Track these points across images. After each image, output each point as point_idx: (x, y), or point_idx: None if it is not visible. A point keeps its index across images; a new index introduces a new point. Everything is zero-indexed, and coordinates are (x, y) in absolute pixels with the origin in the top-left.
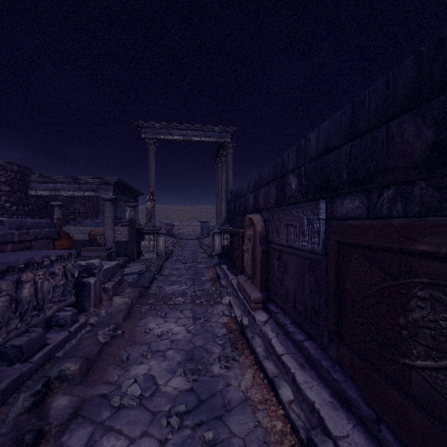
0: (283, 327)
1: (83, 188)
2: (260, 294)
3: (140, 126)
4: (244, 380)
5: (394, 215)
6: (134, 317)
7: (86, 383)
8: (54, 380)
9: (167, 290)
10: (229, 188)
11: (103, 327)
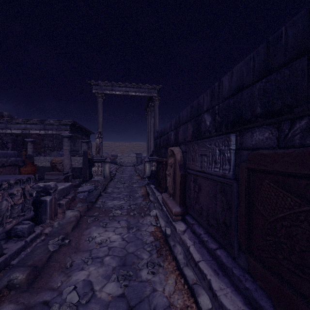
0: (198, 236)
1: (47, 128)
2: (180, 208)
3: (92, 84)
4: (168, 286)
5: (308, 144)
6: (81, 227)
7: (32, 290)
8: (3, 289)
9: (109, 205)
10: (156, 129)
11: (55, 236)
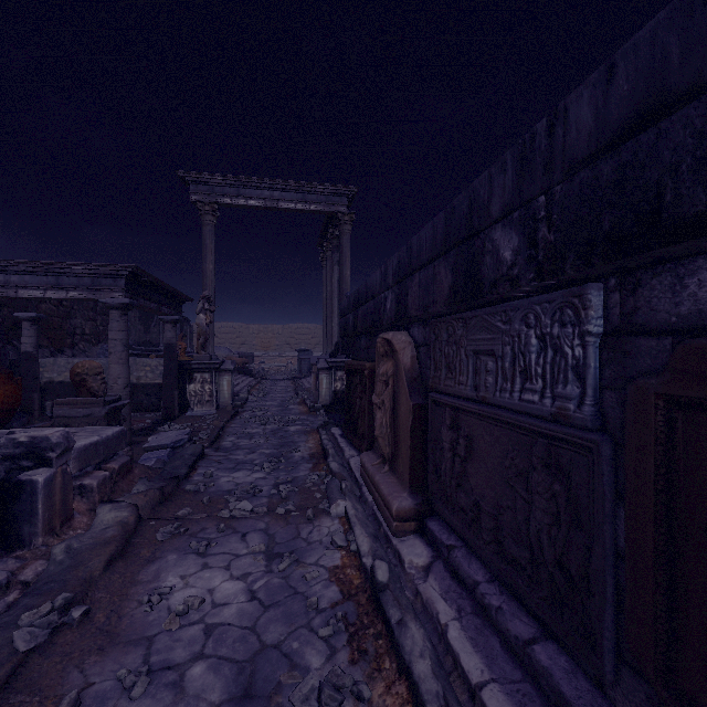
0: (469, 588)
1: (65, 283)
2: (411, 500)
3: (188, 180)
4: None
5: None
6: (135, 556)
7: None
8: None
9: (222, 484)
10: (345, 293)
11: (47, 594)
